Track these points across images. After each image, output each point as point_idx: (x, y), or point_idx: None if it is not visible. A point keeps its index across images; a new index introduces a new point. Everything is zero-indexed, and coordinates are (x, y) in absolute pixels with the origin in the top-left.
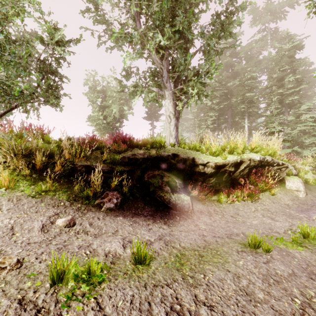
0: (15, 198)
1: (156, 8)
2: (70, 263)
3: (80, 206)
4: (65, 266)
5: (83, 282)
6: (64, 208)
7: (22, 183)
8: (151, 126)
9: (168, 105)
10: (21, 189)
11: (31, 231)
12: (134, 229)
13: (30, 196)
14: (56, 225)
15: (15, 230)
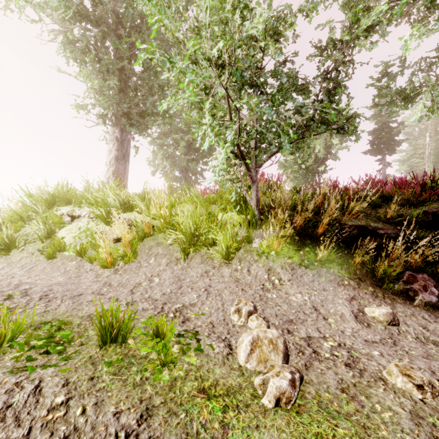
0: (287, 266)
1: None
2: None
3: (373, 290)
4: None
5: None
6: (353, 289)
7: (286, 247)
8: (380, 164)
9: None
10: (288, 255)
11: (344, 319)
12: None
13: (303, 266)
14: (370, 318)
15: (321, 312)
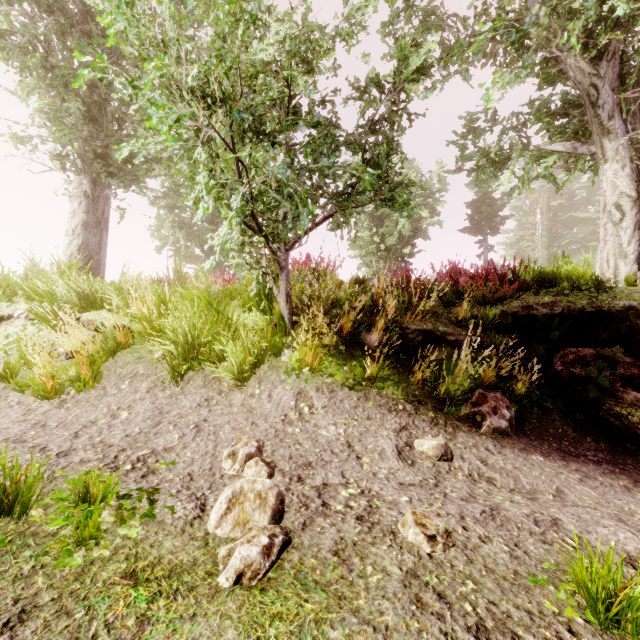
0: (325, 388)
1: None
2: (631, 579)
3: (434, 415)
4: (618, 584)
5: None
6: (408, 416)
7: (327, 360)
8: (481, 246)
9: (613, 177)
10: (328, 372)
11: (383, 457)
12: (601, 495)
13: (346, 386)
14: (419, 453)
15: (356, 449)
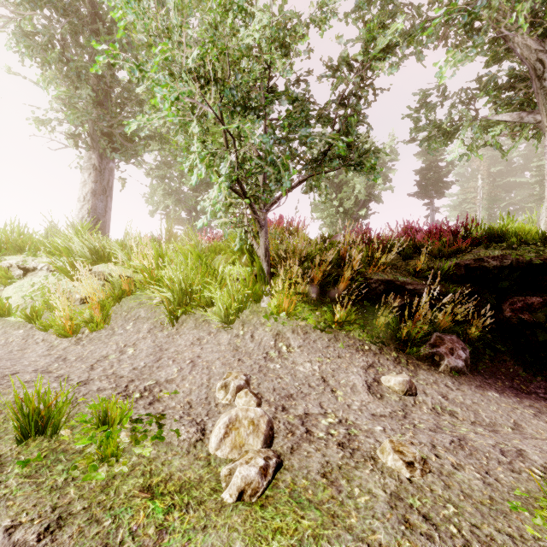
0: (300, 330)
1: None
2: None
3: (396, 355)
4: None
5: None
6: (374, 355)
7: (300, 306)
8: (428, 208)
9: None
10: (302, 316)
11: (355, 390)
12: None
13: (318, 329)
14: (386, 388)
15: (330, 384)
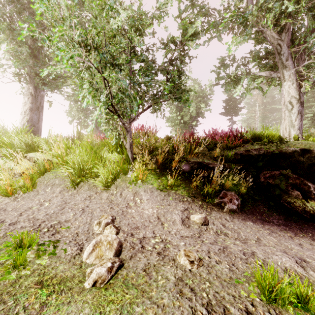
0: (148, 190)
1: None
2: (281, 279)
3: (201, 203)
4: (276, 281)
5: (304, 310)
6: (189, 203)
7: (150, 177)
8: (230, 121)
9: (288, 88)
10: (150, 182)
11: (175, 223)
12: (278, 240)
13: (159, 189)
14: (192, 221)
15: (161, 220)
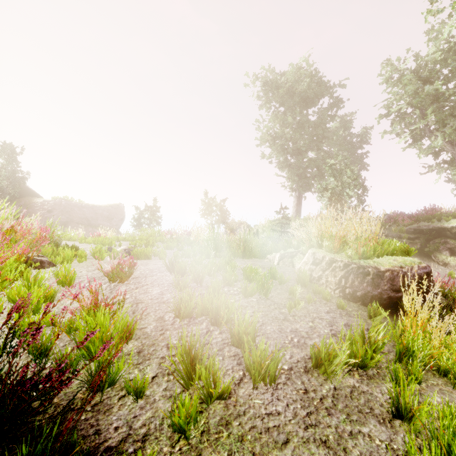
0: None
1: (432, 122)
2: None
3: None
4: None
5: None
6: None
7: None
8: None
9: None
10: None
11: None
12: None
13: None
14: None
15: None
